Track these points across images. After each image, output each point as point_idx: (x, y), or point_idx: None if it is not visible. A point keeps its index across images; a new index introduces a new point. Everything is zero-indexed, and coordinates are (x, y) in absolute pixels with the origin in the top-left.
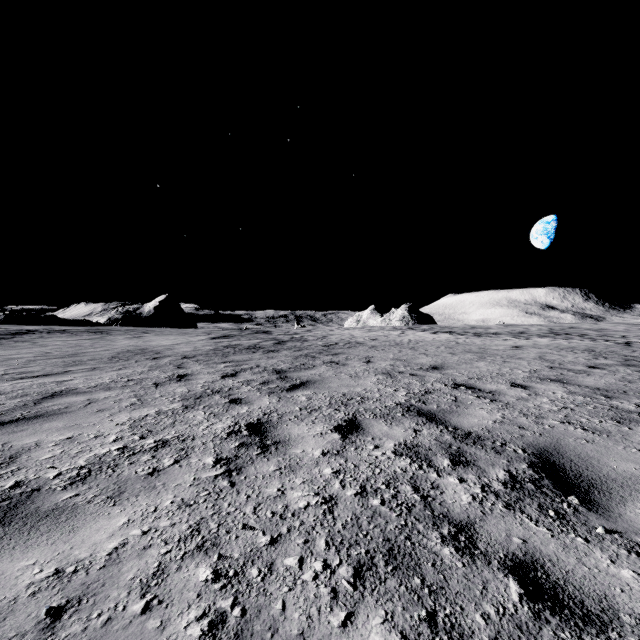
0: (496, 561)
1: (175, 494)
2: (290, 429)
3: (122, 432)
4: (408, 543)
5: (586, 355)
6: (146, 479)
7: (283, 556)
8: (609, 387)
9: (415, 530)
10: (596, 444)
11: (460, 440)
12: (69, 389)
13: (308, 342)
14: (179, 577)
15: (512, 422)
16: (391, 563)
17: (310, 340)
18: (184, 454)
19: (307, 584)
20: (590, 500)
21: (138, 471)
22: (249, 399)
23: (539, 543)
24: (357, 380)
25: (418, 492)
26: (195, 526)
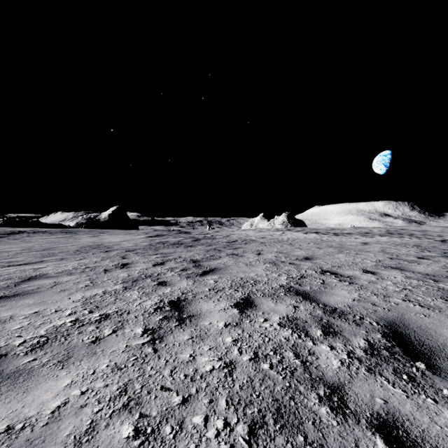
0: (364, 420)
1: (110, 359)
2: (201, 305)
3: (76, 307)
4: (292, 403)
5: (415, 249)
6: (89, 346)
7: (192, 415)
8: (435, 273)
9: (297, 391)
10: (432, 318)
11: (328, 314)
12: (42, 274)
13: (216, 239)
14: (106, 434)
15: (366, 300)
16: (279, 421)
17: (217, 238)
18: (120, 325)
19: (210, 441)
20: (433, 365)
21: (84, 339)
22: (172, 282)
23: (397, 403)
24: (251, 267)
25: (298, 358)
26: (123, 387)
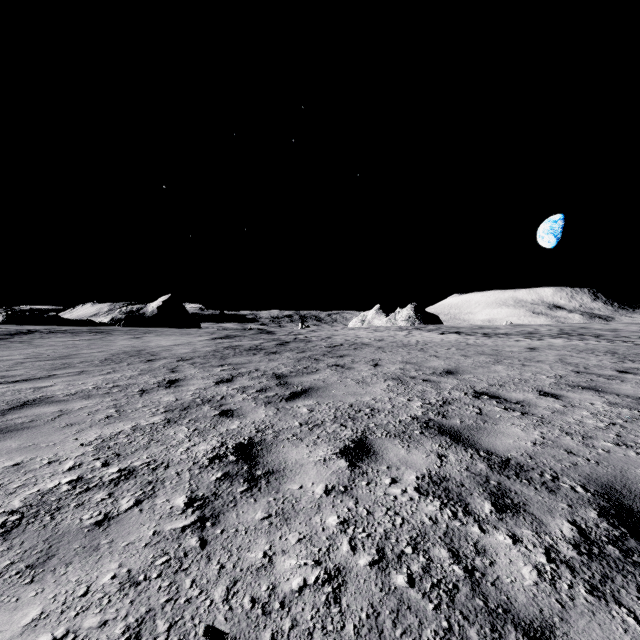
0: None
1: (121, 561)
2: (287, 453)
3: (83, 456)
4: None
5: (610, 358)
6: (90, 533)
7: None
8: None
9: None
10: None
11: (498, 471)
12: (44, 397)
13: (312, 343)
14: None
15: (556, 444)
16: None
17: (314, 341)
18: (150, 490)
19: None
20: None
21: (83, 519)
22: (242, 411)
23: None
24: (365, 387)
25: (459, 561)
26: (135, 628)
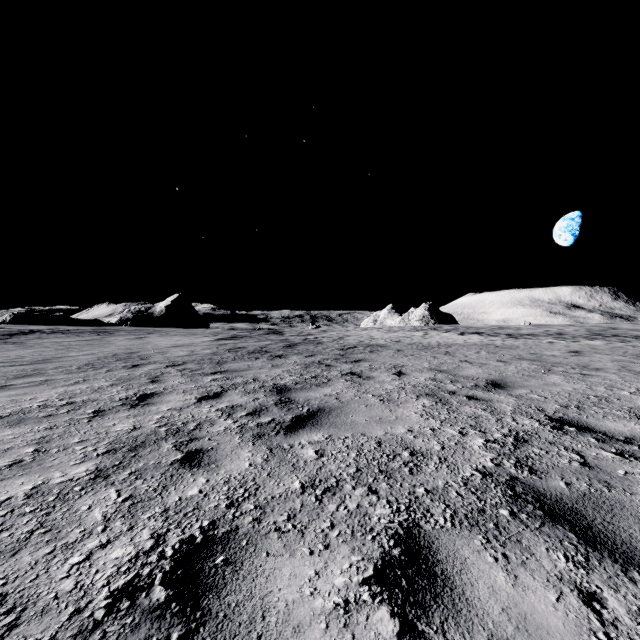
0: None
1: None
2: (270, 576)
3: None
4: None
5: None
6: None
7: None
8: None
9: None
10: None
11: None
12: None
13: (322, 345)
14: None
15: None
16: None
17: (325, 342)
18: None
19: None
20: None
21: None
22: (217, 453)
23: None
24: (393, 408)
25: None
26: None
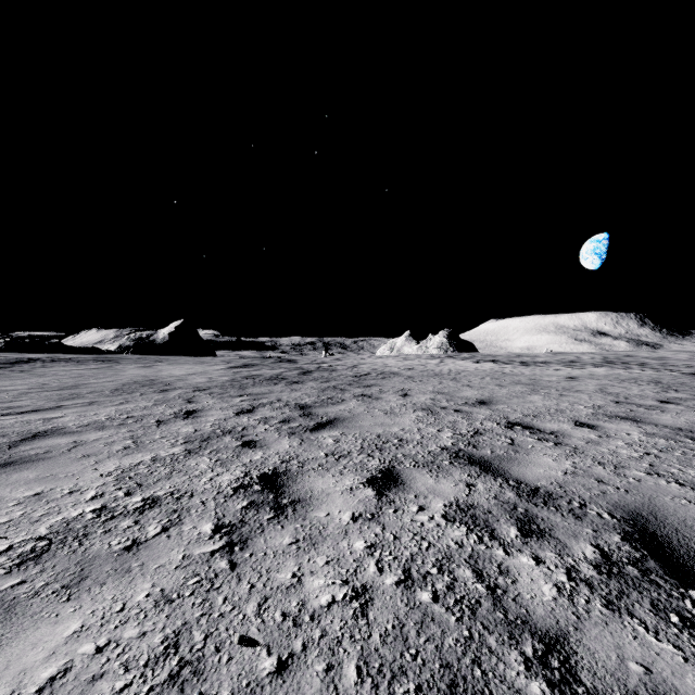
0: None
1: (154, 582)
2: (312, 482)
3: (105, 486)
4: (477, 672)
5: (653, 387)
6: (120, 557)
7: None
8: (692, 427)
9: (485, 647)
10: None
11: (526, 499)
12: (56, 428)
13: (337, 372)
14: None
15: (587, 473)
16: None
17: (339, 370)
18: (176, 518)
19: None
20: None
21: (112, 544)
22: (265, 441)
23: (670, 674)
24: (393, 417)
25: (482, 580)
26: (172, 638)
